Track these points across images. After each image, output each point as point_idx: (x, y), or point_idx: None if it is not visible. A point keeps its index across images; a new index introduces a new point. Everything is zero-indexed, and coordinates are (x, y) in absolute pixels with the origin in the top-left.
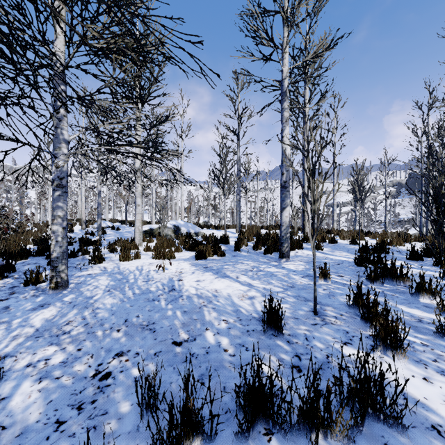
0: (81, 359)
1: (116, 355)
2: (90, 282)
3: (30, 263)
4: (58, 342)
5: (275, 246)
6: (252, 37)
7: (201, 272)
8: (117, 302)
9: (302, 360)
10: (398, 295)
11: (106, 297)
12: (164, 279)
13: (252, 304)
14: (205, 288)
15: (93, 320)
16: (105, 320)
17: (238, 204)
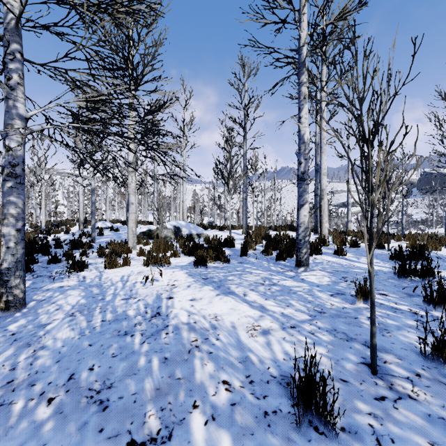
0: None
1: None
2: (55, 299)
3: None
4: None
5: (289, 251)
6: None
7: (198, 286)
8: (74, 336)
9: None
10: None
11: (64, 326)
12: (150, 295)
13: (268, 345)
14: (201, 313)
15: (23, 374)
16: (40, 375)
17: (244, 203)
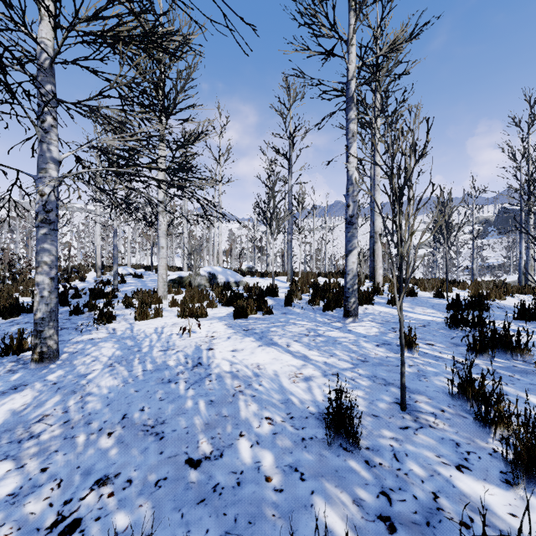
0: (42, 488)
1: (96, 483)
2: (88, 351)
3: (21, 322)
4: (17, 454)
5: (338, 300)
6: (307, 24)
7: (239, 338)
8: (119, 383)
9: (393, 503)
10: (519, 376)
11: (105, 375)
12: (189, 347)
13: (309, 389)
14: (243, 363)
15: (78, 415)
16: (94, 416)
17: (289, 246)
